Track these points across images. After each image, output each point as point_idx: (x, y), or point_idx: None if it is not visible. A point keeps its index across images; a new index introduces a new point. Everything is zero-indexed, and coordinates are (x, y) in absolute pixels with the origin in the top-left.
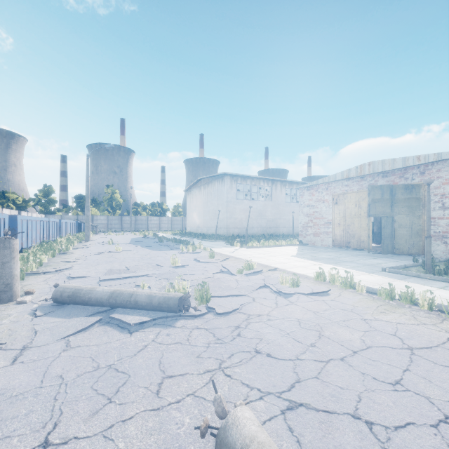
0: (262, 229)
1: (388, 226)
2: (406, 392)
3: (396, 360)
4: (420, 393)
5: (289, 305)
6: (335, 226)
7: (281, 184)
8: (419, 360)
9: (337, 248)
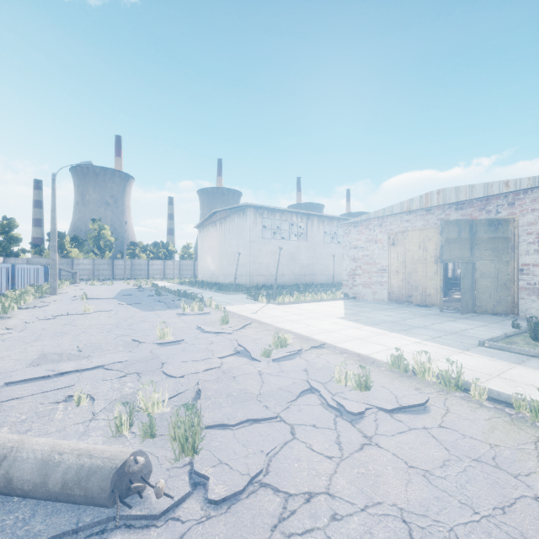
0: (294, 277)
1: (468, 276)
2: None
3: None
4: None
5: (366, 449)
6: (392, 274)
7: (319, 220)
8: None
9: (394, 303)
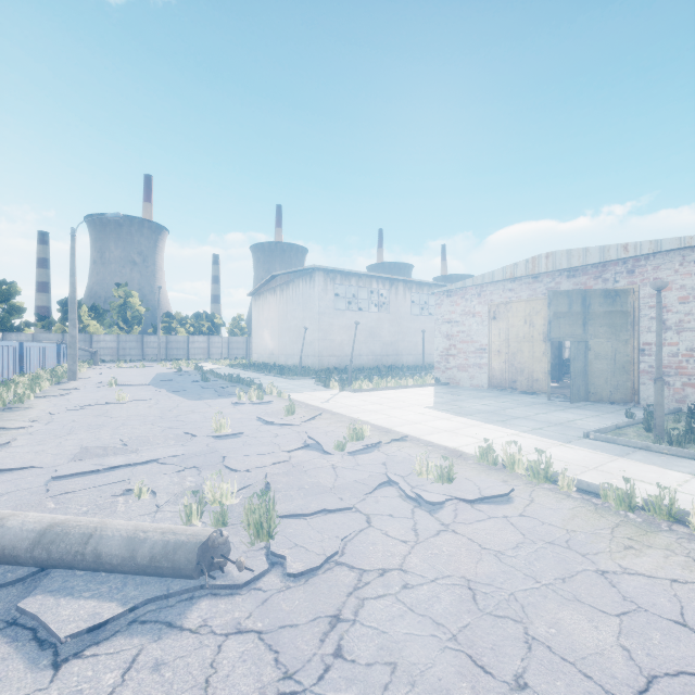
0: (374, 358)
1: (579, 358)
2: None
3: None
4: None
5: (442, 535)
6: (493, 354)
7: (405, 287)
8: None
9: (495, 390)
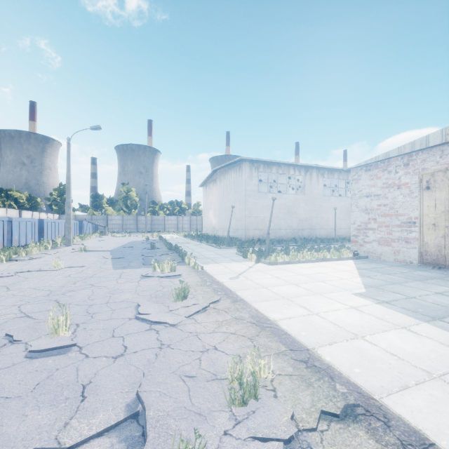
0: (291, 231)
1: None
2: None
3: None
4: None
5: None
6: (425, 228)
7: (318, 173)
8: None
9: (430, 267)
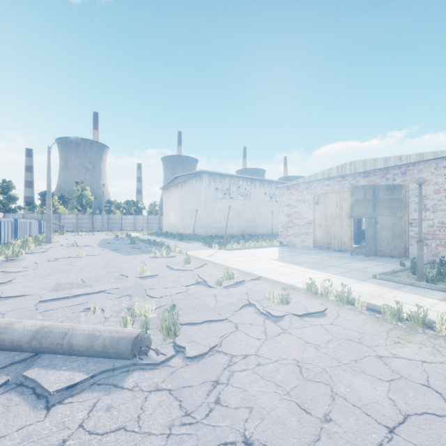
0: (241, 229)
1: (371, 228)
2: None
3: None
4: None
5: (281, 335)
6: (316, 226)
7: (260, 183)
8: None
9: (317, 249)
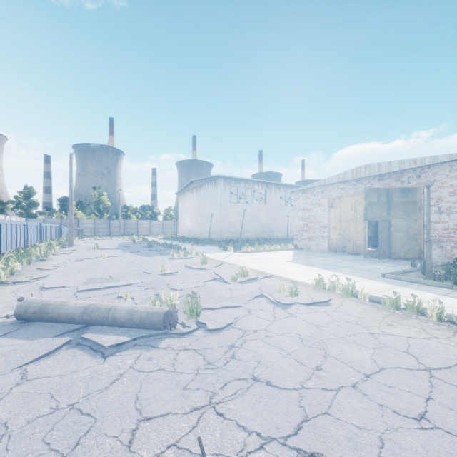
0: (256, 233)
1: (385, 230)
2: (435, 430)
3: (415, 385)
4: (451, 431)
5: (288, 318)
6: (331, 230)
7: (276, 188)
8: (440, 385)
9: (332, 252)
